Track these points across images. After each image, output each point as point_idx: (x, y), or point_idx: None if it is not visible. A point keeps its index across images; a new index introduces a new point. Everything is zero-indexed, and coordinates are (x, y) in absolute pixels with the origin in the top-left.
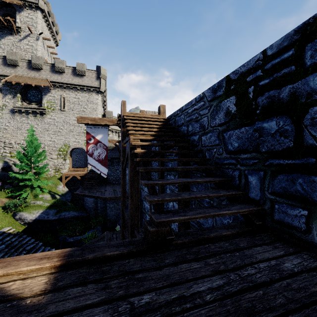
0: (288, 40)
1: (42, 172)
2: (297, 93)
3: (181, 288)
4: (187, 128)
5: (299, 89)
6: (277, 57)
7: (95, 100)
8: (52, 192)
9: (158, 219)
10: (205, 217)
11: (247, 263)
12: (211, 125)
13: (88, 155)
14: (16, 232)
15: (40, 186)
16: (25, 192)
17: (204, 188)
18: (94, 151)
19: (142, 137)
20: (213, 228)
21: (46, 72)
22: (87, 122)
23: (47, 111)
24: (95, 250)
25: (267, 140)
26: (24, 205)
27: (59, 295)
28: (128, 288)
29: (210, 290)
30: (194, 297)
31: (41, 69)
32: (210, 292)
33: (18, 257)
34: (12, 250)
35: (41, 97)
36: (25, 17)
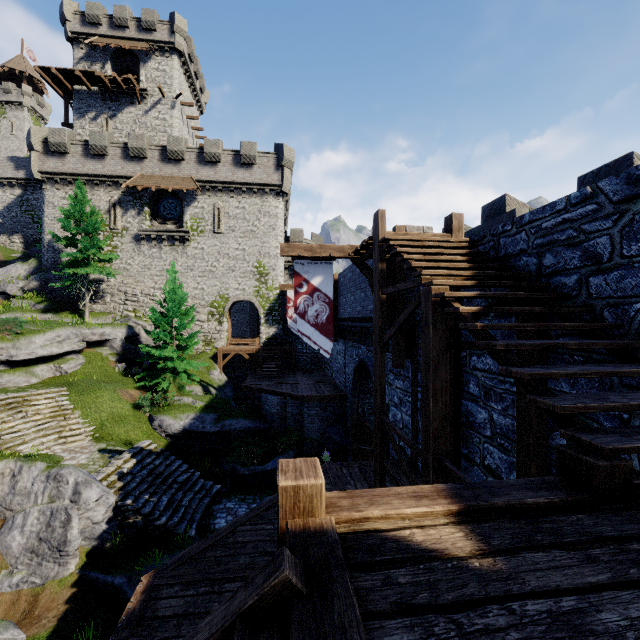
0: None
1: (189, 345)
2: None
3: None
4: (538, 260)
5: None
6: None
7: (274, 210)
8: (203, 382)
9: (605, 443)
10: None
11: None
12: (622, 252)
13: (298, 316)
14: (159, 449)
15: (186, 371)
16: (165, 381)
17: (597, 386)
18: (308, 307)
19: (455, 281)
20: None
21: (190, 164)
22: (301, 254)
23: (192, 234)
24: (496, 492)
25: None
26: (166, 404)
27: (518, 561)
28: (637, 565)
29: None
30: None
31: (182, 160)
32: None
33: (373, 491)
34: (158, 480)
35: (181, 210)
36: (154, 70)
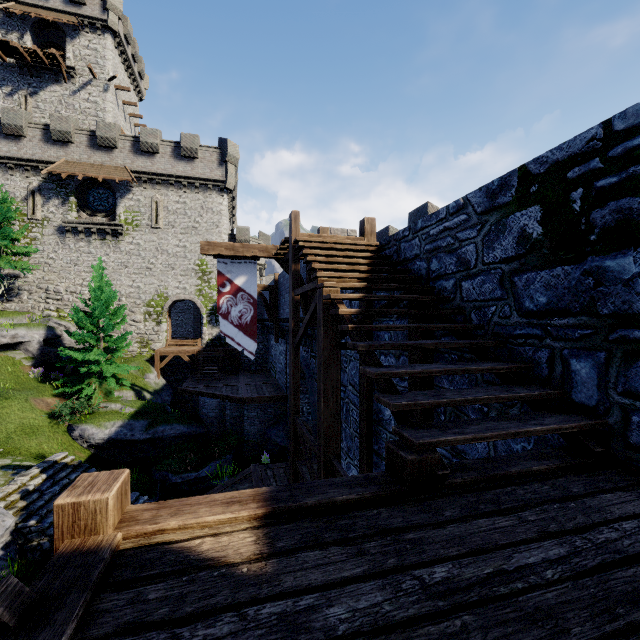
0: None
1: (119, 347)
2: None
3: (494, 558)
4: (427, 265)
5: None
6: (636, 135)
7: (217, 207)
8: (136, 386)
9: (419, 438)
10: (500, 437)
11: (598, 522)
12: (483, 260)
13: (221, 316)
14: (77, 461)
15: (115, 376)
16: (89, 387)
17: (467, 382)
18: (231, 308)
19: (346, 283)
20: (510, 457)
21: (123, 152)
22: (221, 253)
23: (126, 228)
24: (314, 492)
25: (613, 293)
26: (89, 411)
27: (290, 562)
28: (399, 554)
29: (548, 564)
30: (524, 573)
31: (114, 148)
32: (549, 567)
33: (188, 500)
34: None
35: (114, 202)
36: (83, 48)
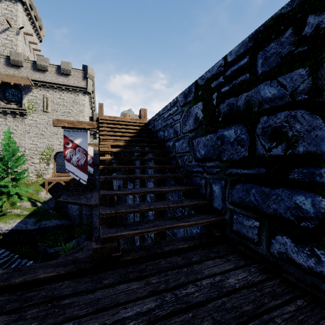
0: (244, 47)
1: (21, 177)
2: (251, 101)
3: (106, 315)
4: (163, 133)
5: (253, 98)
6: (235, 63)
7: (82, 101)
8: (32, 199)
9: (105, 234)
10: (159, 230)
11: (191, 280)
12: (183, 131)
13: (66, 161)
14: None
15: (18, 194)
16: (1, 200)
17: (177, 196)
18: (72, 156)
19: (113, 143)
20: (172, 240)
21: (27, 69)
22: (64, 125)
23: (28, 111)
24: (28, 273)
25: (227, 149)
26: None
27: None
28: (45, 318)
29: (137, 316)
30: None
31: (21, 66)
32: (135, 318)
33: None
34: None
35: (21, 96)
36: (3, 9)
